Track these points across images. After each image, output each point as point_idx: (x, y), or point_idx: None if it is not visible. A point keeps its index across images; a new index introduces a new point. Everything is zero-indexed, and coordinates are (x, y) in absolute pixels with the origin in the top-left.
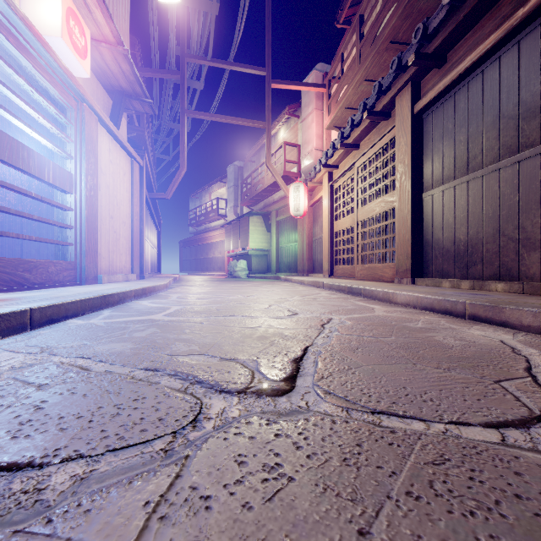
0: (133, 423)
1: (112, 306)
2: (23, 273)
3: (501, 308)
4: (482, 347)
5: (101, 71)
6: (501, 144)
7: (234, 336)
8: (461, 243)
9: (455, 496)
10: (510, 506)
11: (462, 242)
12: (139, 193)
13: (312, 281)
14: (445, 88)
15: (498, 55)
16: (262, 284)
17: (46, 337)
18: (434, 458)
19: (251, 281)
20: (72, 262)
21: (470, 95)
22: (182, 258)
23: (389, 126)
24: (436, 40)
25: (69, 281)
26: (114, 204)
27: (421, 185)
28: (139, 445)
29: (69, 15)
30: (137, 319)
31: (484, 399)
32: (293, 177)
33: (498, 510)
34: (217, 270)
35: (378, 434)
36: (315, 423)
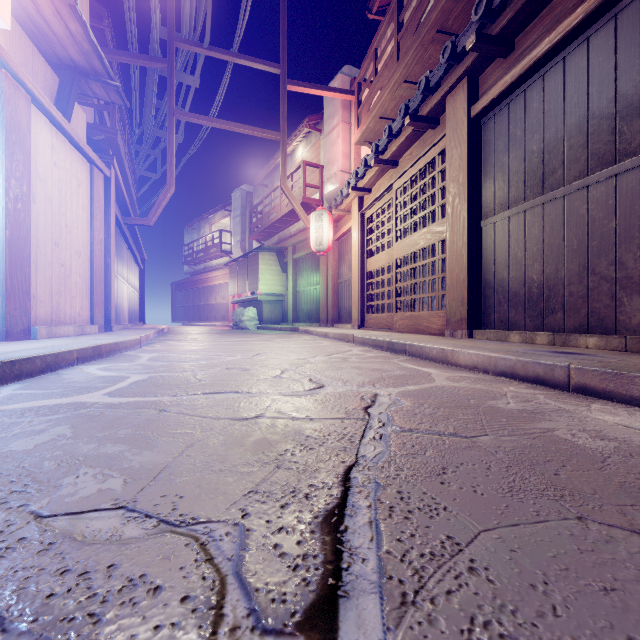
0: None
1: (28, 377)
2: None
3: (632, 376)
4: None
5: (39, 32)
6: (590, 152)
7: (211, 441)
8: (533, 284)
9: None
10: None
11: (536, 283)
12: (103, 213)
13: (339, 334)
14: (514, 82)
15: (586, 35)
16: (275, 337)
17: None
18: None
19: (261, 333)
20: None
21: (546, 91)
22: (175, 304)
23: (436, 136)
24: (503, 18)
25: None
26: (61, 225)
27: (479, 210)
28: None
29: None
30: (51, 403)
31: None
32: (314, 204)
33: None
34: (220, 320)
35: None
36: None
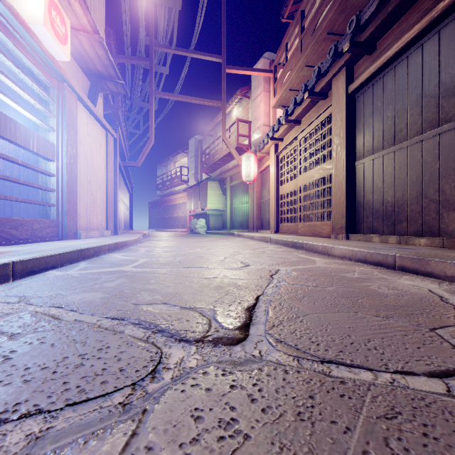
0: (94, 375)
1: (87, 258)
2: (10, 230)
3: (427, 260)
4: (413, 296)
5: (80, 56)
6: (424, 119)
7: (194, 285)
8: (388, 204)
9: None
10: None
11: (390, 203)
12: (113, 161)
13: (261, 237)
14: (375, 71)
15: (421, 43)
16: (218, 239)
17: (26, 287)
18: (386, 411)
19: (209, 236)
20: (54, 220)
21: (396, 78)
22: (150, 217)
23: (326, 104)
24: (367, 31)
25: (52, 236)
26: (91, 170)
27: (354, 155)
28: (99, 399)
29: (51, 6)
30: (109, 270)
31: (424, 347)
32: (245, 148)
33: None
34: (180, 227)
35: (329, 384)
36: (269, 374)
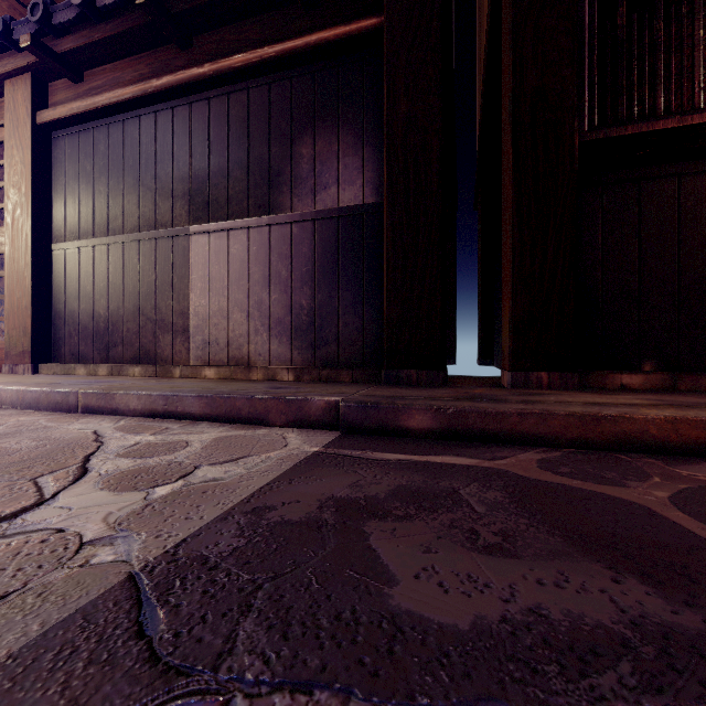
0: None
1: None
2: None
3: (113, 394)
4: (62, 443)
5: None
6: (141, 213)
7: None
8: (101, 318)
9: None
10: None
11: (103, 317)
12: None
13: None
14: (81, 114)
15: (138, 113)
16: None
17: None
18: None
19: None
20: None
21: (111, 141)
22: None
23: None
24: (66, 42)
25: None
26: None
27: (49, 231)
28: None
29: None
30: None
31: None
32: None
33: None
34: None
35: None
36: None
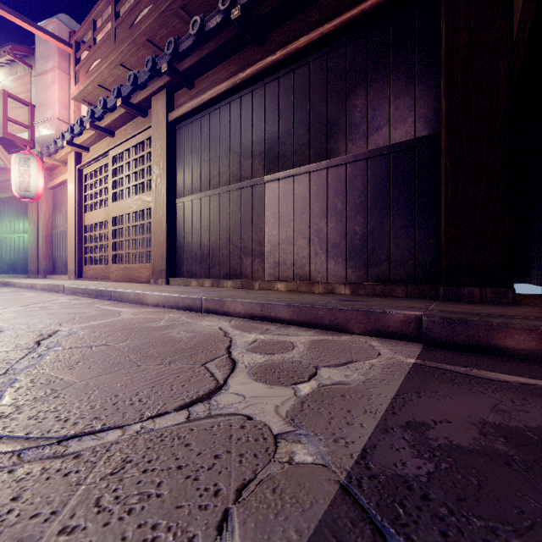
0: None
1: None
2: None
3: (224, 301)
4: (205, 336)
5: None
6: (231, 171)
7: None
8: (205, 247)
9: (120, 501)
10: (170, 481)
11: (206, 246)
12: None
13: (48, 285)
14: (194, 109)
15: (229, 100)
16: None
17: None
18: (116, 467)
19: None
20: None
21: (211, 124)
22: None
23: (146, 124)
24: (186, 62)
25: None
26: None
27: (175, 191)
28: None
29: None
30: None
31: (188, 383)
32: (22, 144)
33: (157, 493)
34: None
35: (55, 468)
36: None
